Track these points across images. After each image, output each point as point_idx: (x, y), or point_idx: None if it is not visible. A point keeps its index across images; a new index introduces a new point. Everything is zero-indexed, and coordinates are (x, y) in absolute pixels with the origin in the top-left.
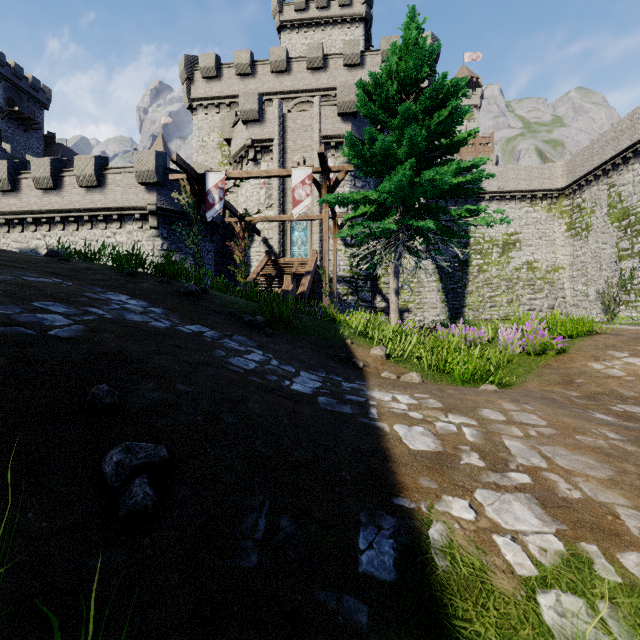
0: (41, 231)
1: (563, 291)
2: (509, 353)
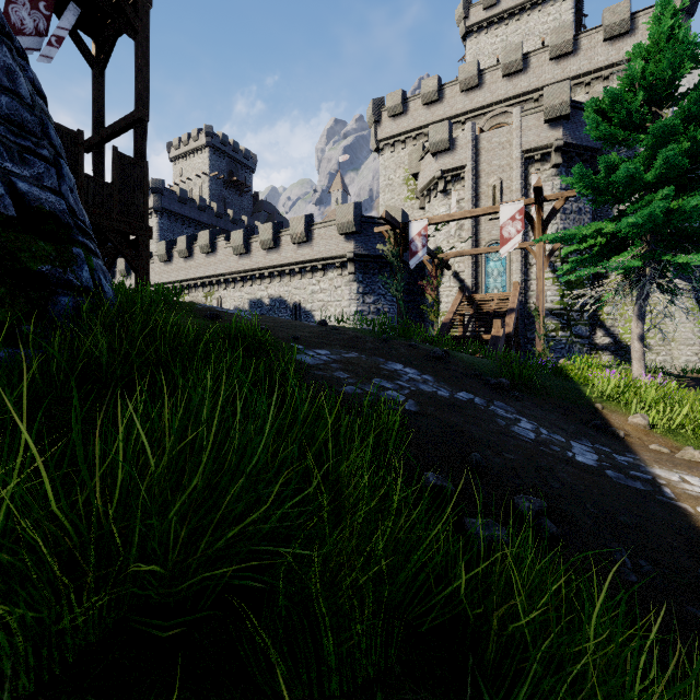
0: (264, 284)
1: None
2: None
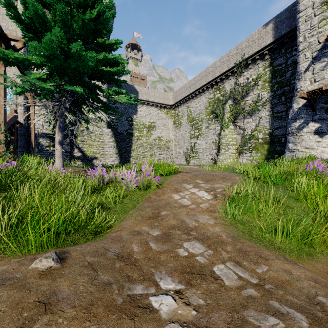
0: None
1: (172, 151)
2: (129, 188)
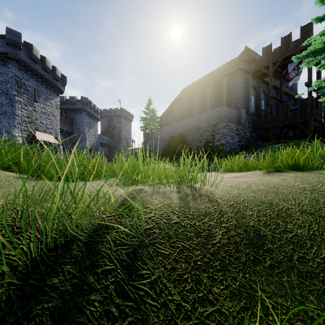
0: None
1: None
2: None
